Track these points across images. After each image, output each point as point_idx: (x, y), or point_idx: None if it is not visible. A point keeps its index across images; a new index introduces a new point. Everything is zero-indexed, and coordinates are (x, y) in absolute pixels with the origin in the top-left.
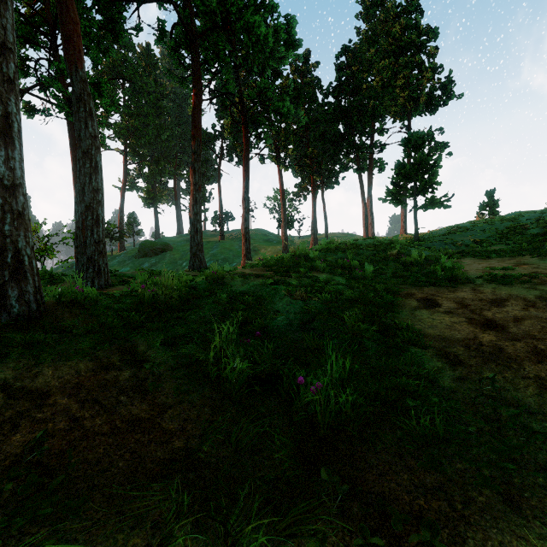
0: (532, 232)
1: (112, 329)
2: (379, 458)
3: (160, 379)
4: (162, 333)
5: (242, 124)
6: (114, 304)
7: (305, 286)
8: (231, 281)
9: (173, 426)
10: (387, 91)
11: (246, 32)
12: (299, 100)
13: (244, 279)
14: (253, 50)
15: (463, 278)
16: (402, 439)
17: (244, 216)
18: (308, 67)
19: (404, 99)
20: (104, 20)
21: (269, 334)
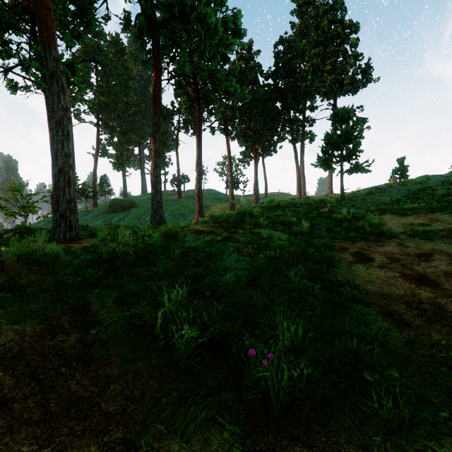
0: (438, 192)
1: (68, 286)
2: (342, 450)
3: (107, 343)
4: (116, 290)
5: (195, 100)
6: (74, 260)
7: (251, 243)
8: (184, 237)
9: (114, 407)
10: (317, 74)
11: (199, 22)
12: (244, 81)
13: (196, 235)
14: (205, 38)
15: (388, 233)
16: (364, 422)
17: (198, 178)
18: (251, 54)
19: (331, 82)
20: (77, 10)
21: (218, 291)
